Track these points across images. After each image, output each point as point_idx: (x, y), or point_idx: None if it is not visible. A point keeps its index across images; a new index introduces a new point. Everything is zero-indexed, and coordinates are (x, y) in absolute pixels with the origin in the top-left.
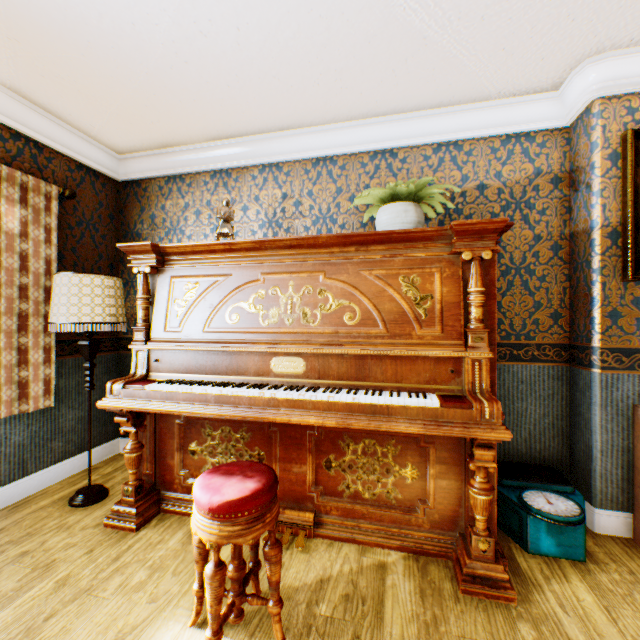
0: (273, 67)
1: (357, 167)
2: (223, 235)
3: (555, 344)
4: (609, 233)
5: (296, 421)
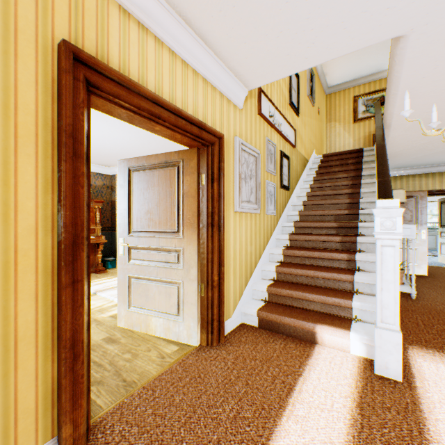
0: None
1: None
2: None
3: (109, 226)
4: None
5: None
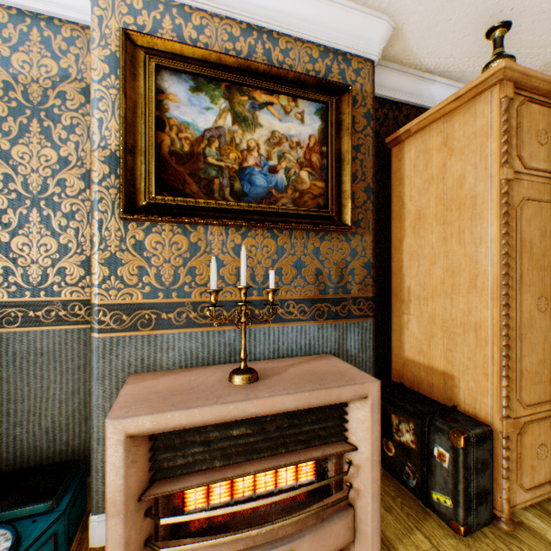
0: None
1: None
2: None
3: (90, 300)
4: (109, 157)
5: None
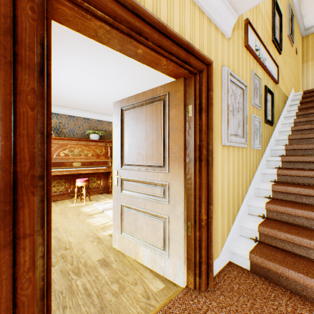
0: (73, 103)
1: (81, 120)
2: None
3: None
4: None
5: (84, 172)
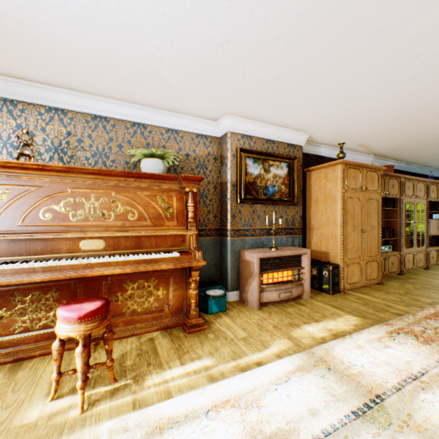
0: (80, 61)
1: (123, 128)
2: (23, 155)
3: (215, 228)
4: (233, 185)
5: (107, 273)
